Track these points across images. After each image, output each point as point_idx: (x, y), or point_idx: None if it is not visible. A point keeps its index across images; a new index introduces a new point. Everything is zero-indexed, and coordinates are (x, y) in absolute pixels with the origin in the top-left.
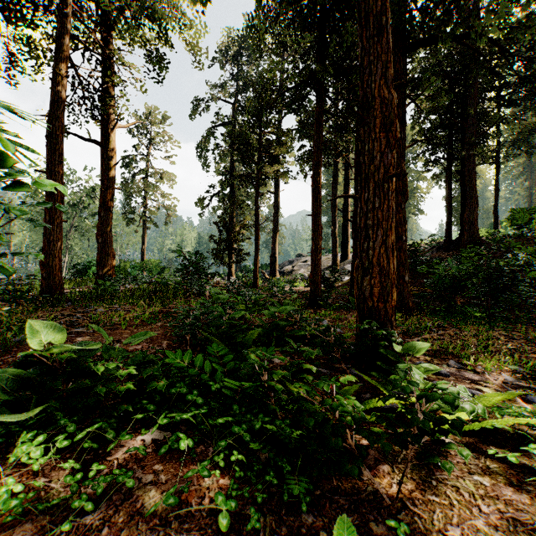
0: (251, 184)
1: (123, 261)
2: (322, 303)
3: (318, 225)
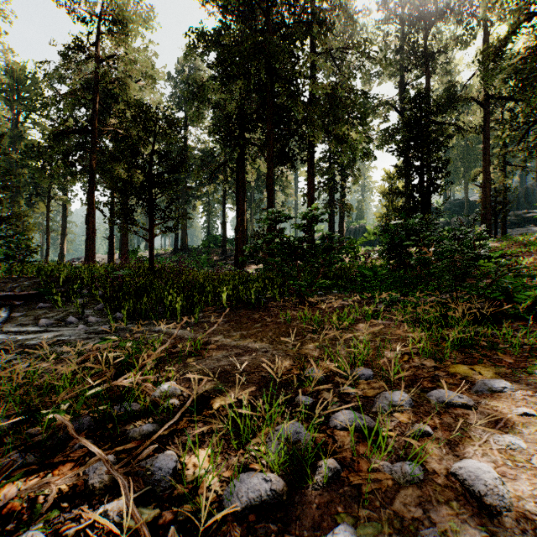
0: None
1: None
2: None
3: None
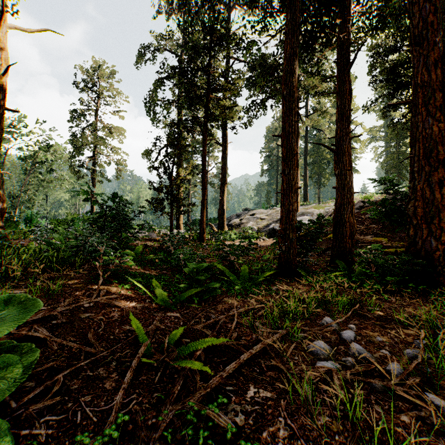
0: (199, 135)
1: (70, 214)
2: (303, 272)
3: (293, 150)
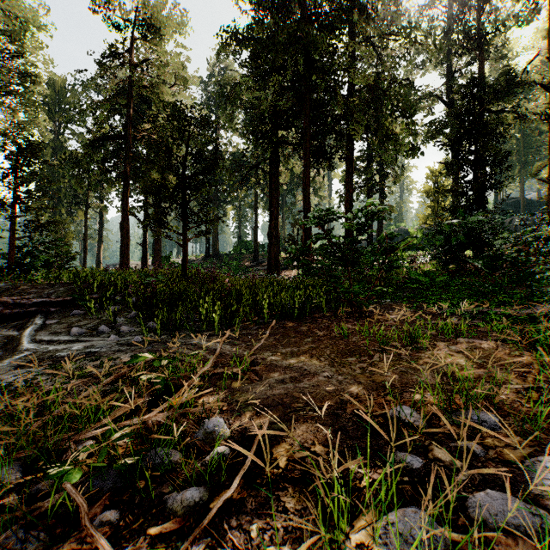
0: None
1: None
2: None
3: None
